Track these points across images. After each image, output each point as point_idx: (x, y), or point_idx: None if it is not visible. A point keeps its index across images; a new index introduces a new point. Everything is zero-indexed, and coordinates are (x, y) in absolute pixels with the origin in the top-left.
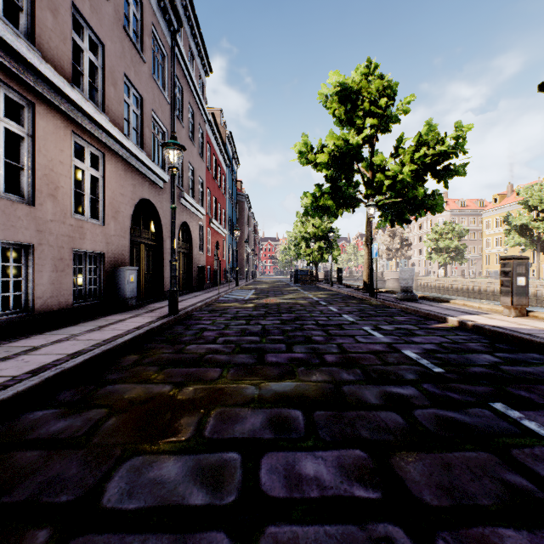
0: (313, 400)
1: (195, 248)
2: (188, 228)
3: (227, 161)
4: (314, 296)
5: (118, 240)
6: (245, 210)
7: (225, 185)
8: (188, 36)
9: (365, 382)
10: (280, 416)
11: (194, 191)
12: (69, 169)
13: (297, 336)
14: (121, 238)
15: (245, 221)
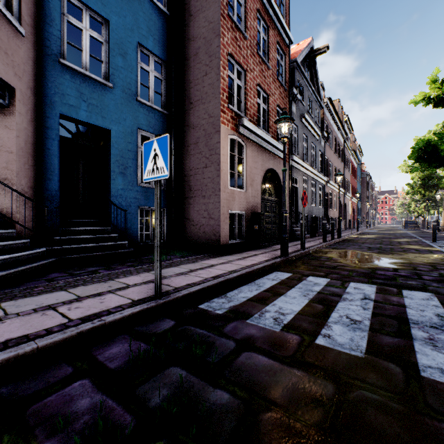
0: (391, 236)
1: (347, 212)
2: (345, 204)
3: (357, 162)
4: (409, 232)
5: (337, 214)
6: (366, 182)
7: (356, 175)
8: (346, 130)
9: (400, 236)
10: (386, 236)
11: (347, 189)
12: (333, 201)
13: (392, 235)
14: (337, 213)
15: (366, 189)
